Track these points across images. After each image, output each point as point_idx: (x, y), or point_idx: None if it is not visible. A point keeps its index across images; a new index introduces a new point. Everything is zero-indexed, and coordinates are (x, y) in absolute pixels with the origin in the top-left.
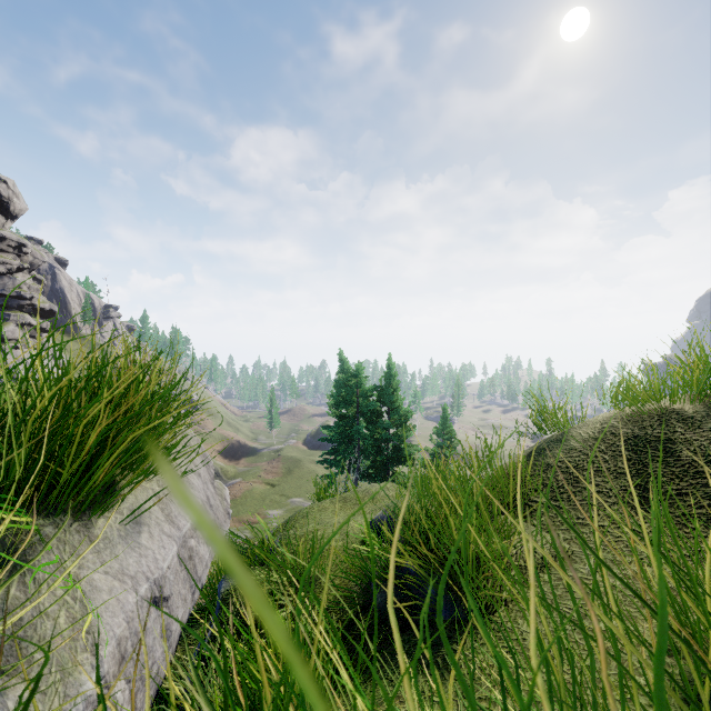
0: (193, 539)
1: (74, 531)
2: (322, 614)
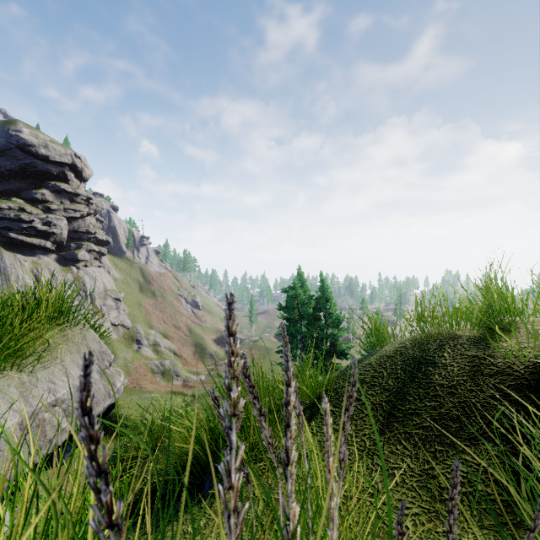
0: (48, 413)
1: None
2: (152, 474)
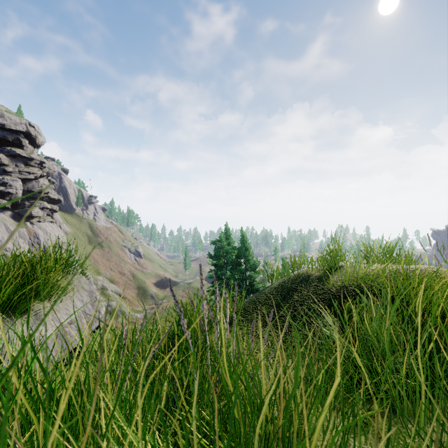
0: (68, 328)
1: (6, 321)
2: None
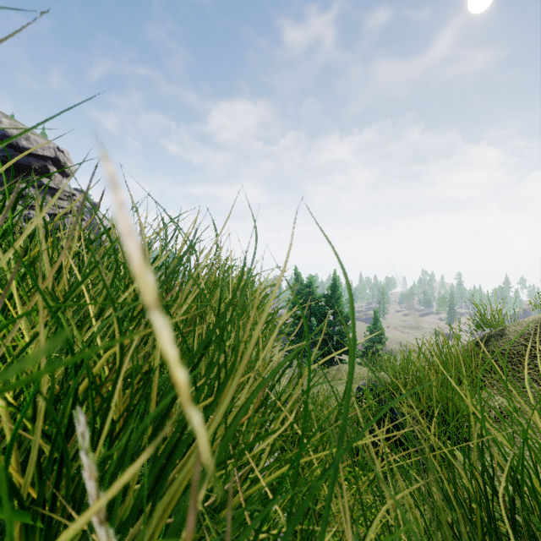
0: None
1: None
2: None
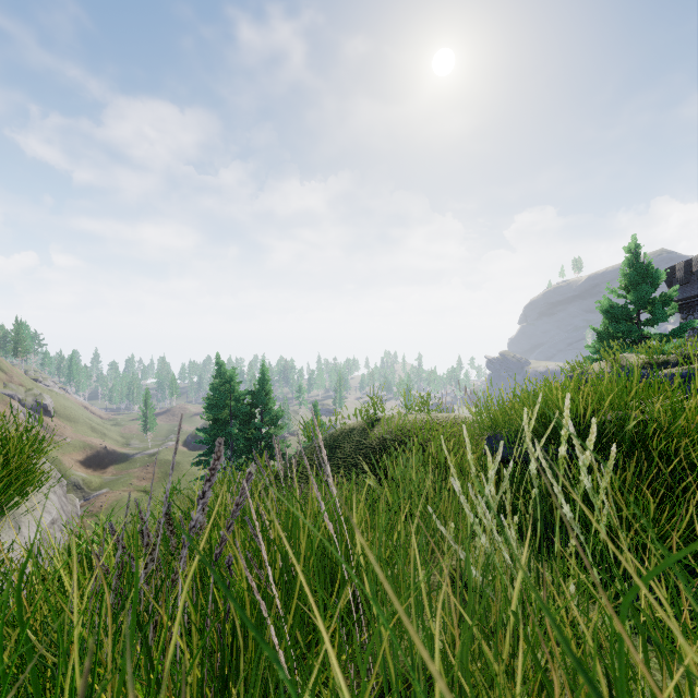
0: (52, 529)
1: None
2: None
